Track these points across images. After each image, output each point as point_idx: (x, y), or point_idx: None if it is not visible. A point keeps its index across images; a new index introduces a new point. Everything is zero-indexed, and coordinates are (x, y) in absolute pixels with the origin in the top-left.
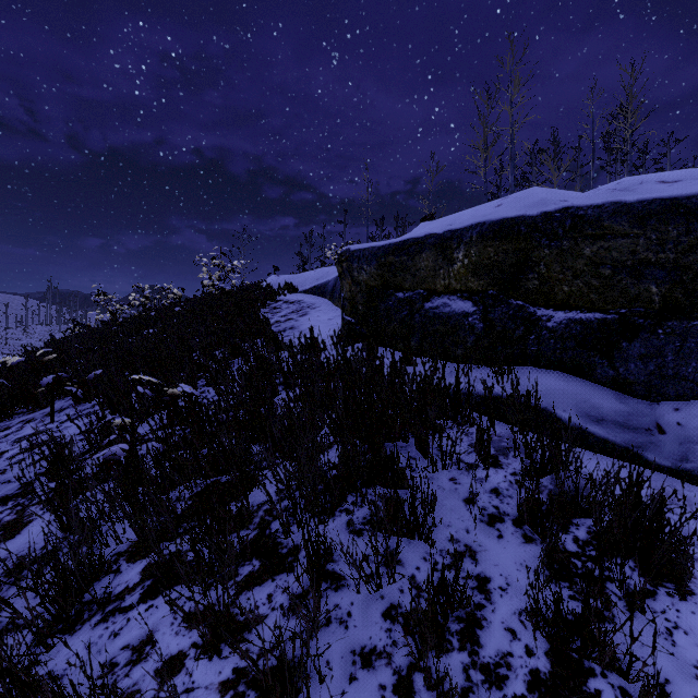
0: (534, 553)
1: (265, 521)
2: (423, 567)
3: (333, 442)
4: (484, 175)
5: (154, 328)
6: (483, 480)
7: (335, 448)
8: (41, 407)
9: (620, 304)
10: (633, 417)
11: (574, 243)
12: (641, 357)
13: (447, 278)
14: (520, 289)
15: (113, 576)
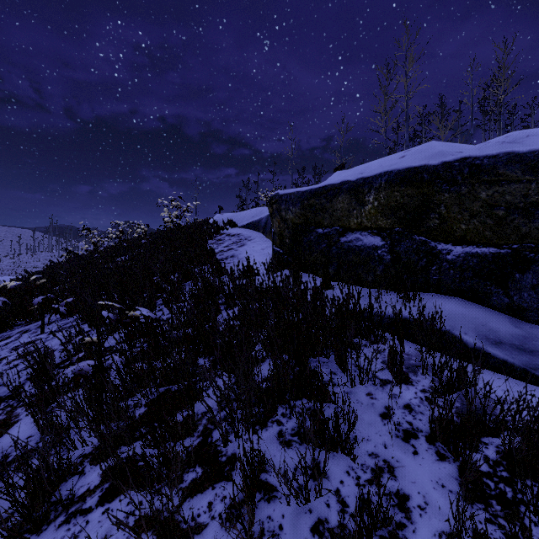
0: (448, 471)
1: (207, 429)
2: (347, 481)
3: (265, 356)
4: (385, 133)
5: (125, 256)
6: (396, 396)
7: (267, 362)
8: (36, 320)
9: (512, 240)
10: (528, 340)
11: (471, 188)
12: (534, 287)
13: (359, 217)
14: (423, 227)
15: (78, 477)
